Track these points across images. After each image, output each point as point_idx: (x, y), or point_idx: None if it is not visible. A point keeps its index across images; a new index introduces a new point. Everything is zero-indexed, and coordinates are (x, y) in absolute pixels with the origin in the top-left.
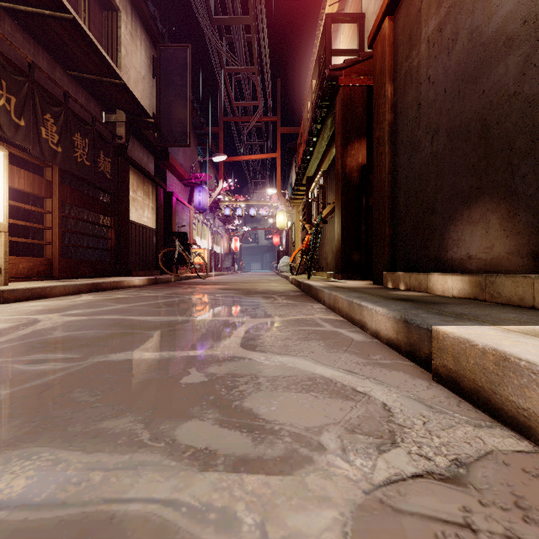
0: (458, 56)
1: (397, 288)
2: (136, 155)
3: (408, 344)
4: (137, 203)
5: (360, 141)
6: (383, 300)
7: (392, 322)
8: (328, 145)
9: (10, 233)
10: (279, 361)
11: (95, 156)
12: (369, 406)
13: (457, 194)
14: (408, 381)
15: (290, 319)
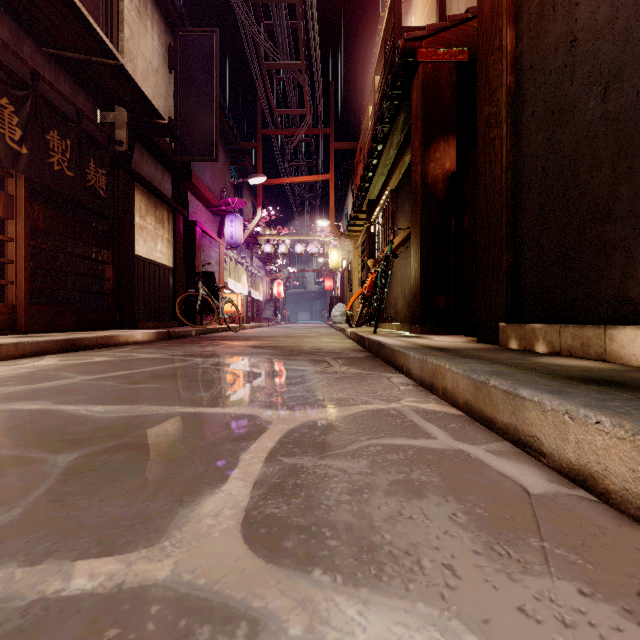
0: None
1: (531, 350)
2: (146, 170)
3: None
4: (147, 233)
5: (448, 139)
6: (562, 383)
7: None
8: (399, 154)
9: None
10: None
11: (82, 164)
12: None
13: None
14: None
15: (360, 413)
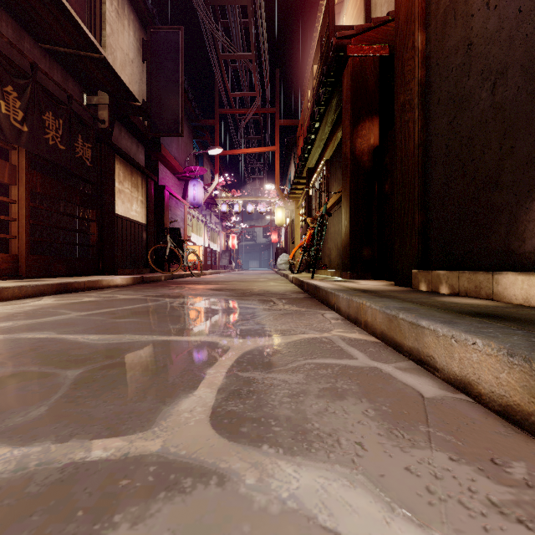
0: None
1: (436, 291)
2: (124, 144)
3: None
4: (124, 195)
5: (372, 119)
6: (453, 316)
7: (522, 376)
8: (332, 130)
9: None
10: (291, 495)
11: (72, 139)
12: None
13: None
14: None
15: (299, 340)
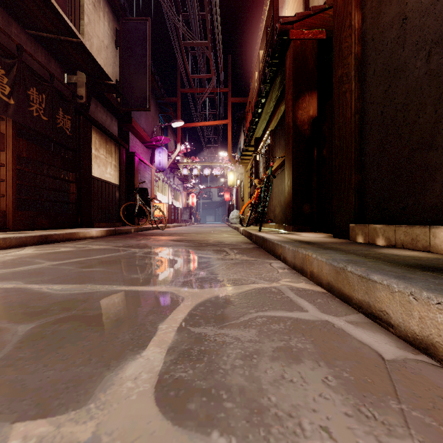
0: None
1: (373, 243)
2: (100, 117)
3: None
4: (100, 160)
5: (311, 93)
6: (403, 270)
7: None
8: (276, 105)
9: None
10: None
11: (53, 112)
12: None
13: None
14: None
15: (250, 290)
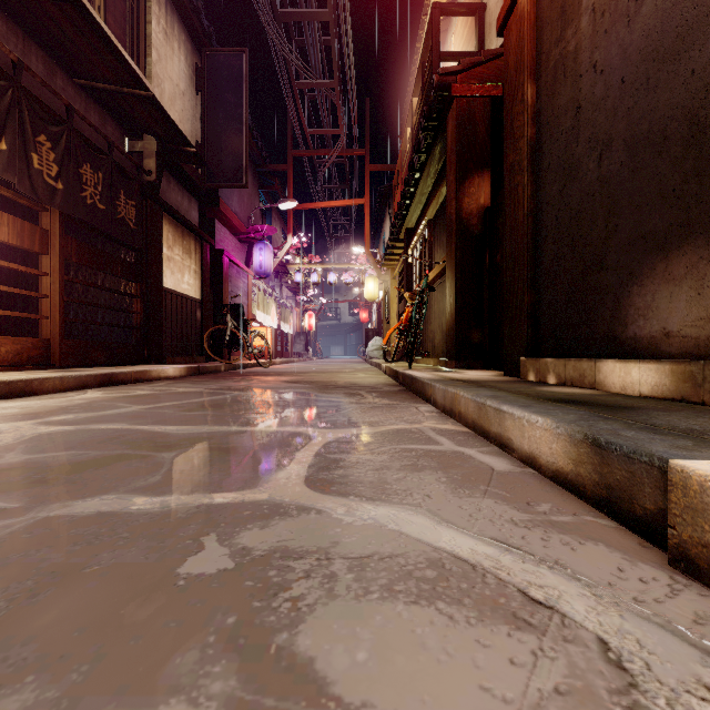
0: (646, 23)
1: (544, 381)
2: (173, 198)
3: (603, 485)
4: (174, 264)
5: (482, 174)
6: (536, 402)
7: (564, 444)
8: (436, 183)
9: (1, 305)
10: (370, 517)
11: (113, 197)
12: (571, 649)
13: (645, 236)
14: (623, 568)
15: (387, 430)
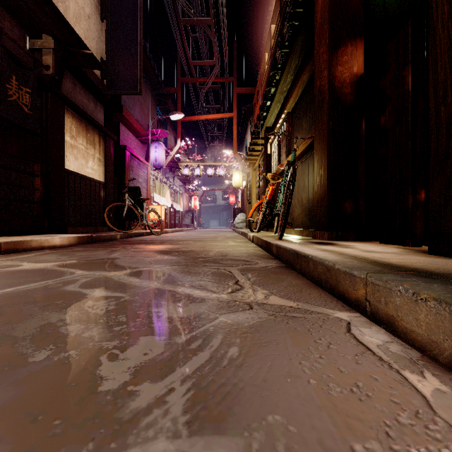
0: None
1: None
2: (79, 99)
3: None
4: (77, 151)
5: (355, 42)
6: None
7: None
8: (296, 78)
9: None
10: None
11: (1, 79)
12: None
13: None
14: None
15: None
